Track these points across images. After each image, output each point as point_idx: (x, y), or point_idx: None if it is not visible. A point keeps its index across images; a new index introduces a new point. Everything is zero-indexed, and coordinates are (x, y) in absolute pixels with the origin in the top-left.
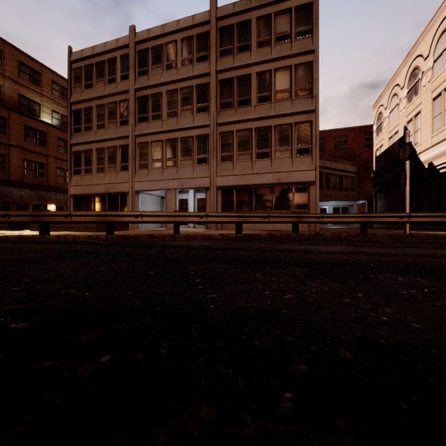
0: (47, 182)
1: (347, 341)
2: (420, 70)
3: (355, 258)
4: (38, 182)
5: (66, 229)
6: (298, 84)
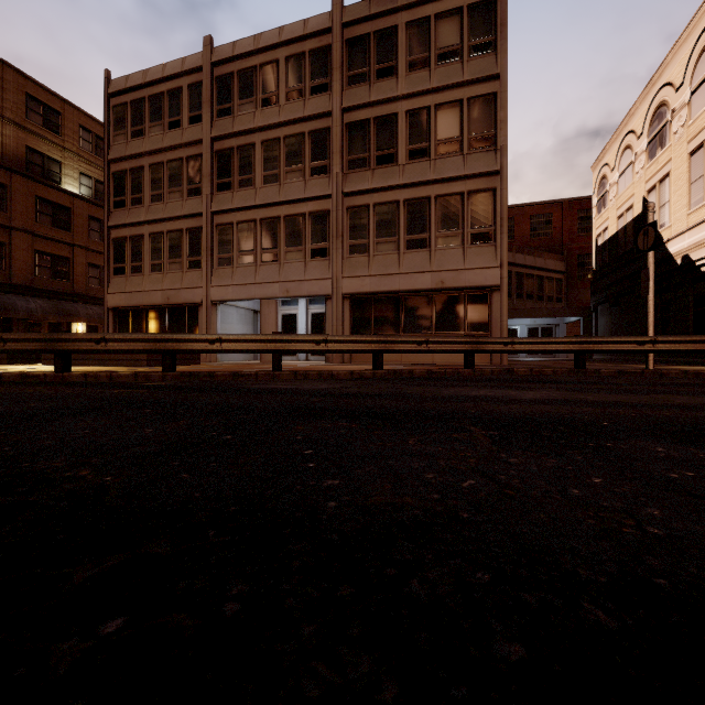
0: (72, 288)
1: (594, 582)
2: (669, 107)
3: (573, 412)
4: (58, 287)
5: (100, 363)
6: (473, 130)
